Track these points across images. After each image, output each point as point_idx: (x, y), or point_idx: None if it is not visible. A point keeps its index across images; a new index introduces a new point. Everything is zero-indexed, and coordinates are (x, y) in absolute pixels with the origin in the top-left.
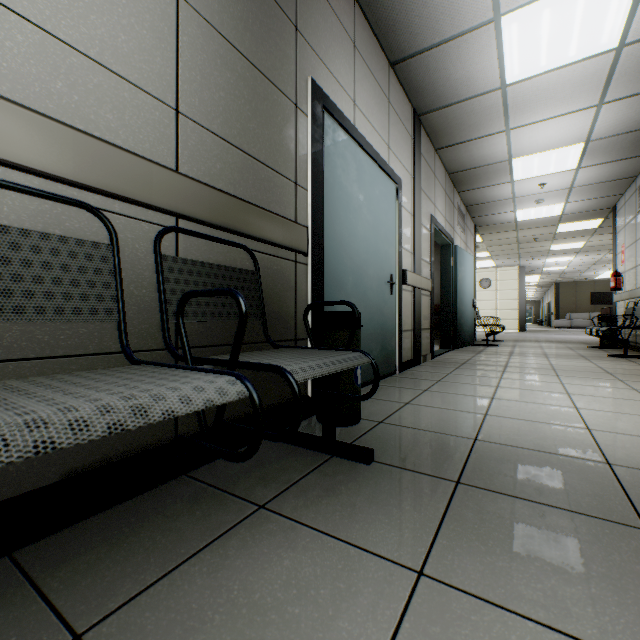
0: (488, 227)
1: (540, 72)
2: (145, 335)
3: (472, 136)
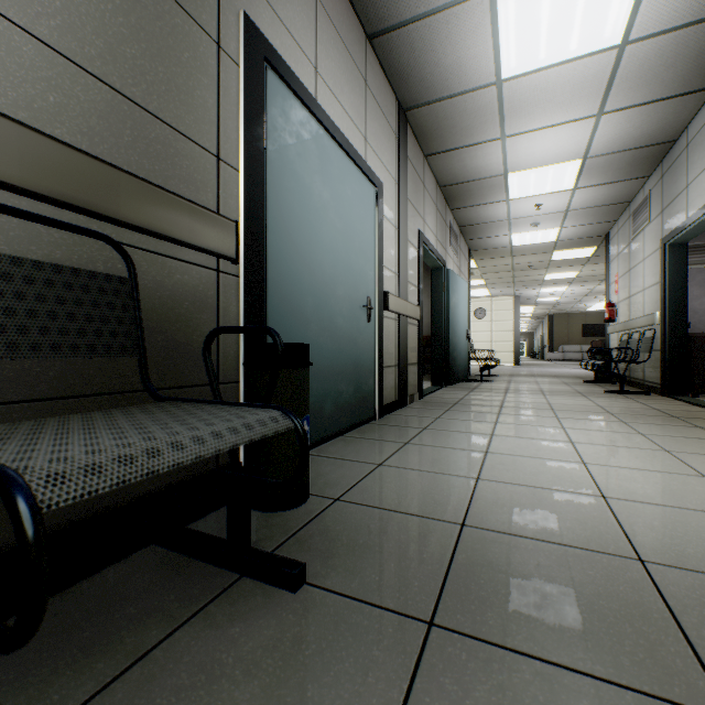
0: (483, 252)
1: (539, 67)
2: None
3: (465, 142)
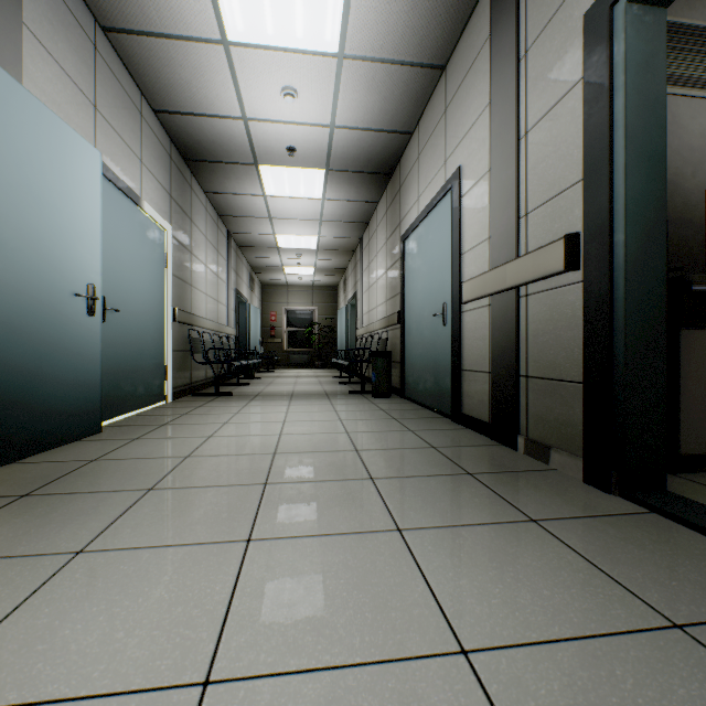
0: None
1: None
2: None
3: None
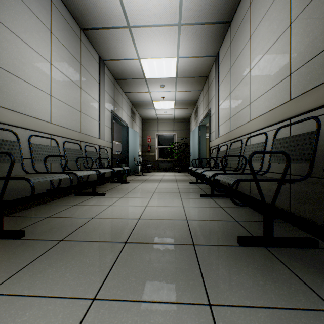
0: None
1: None
2: (281, 168)
3: None
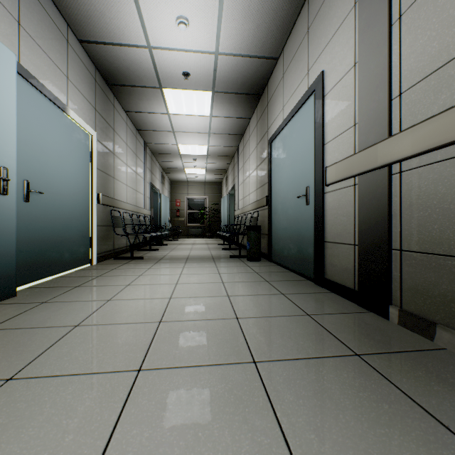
0: None
1: None
2: None
3: None
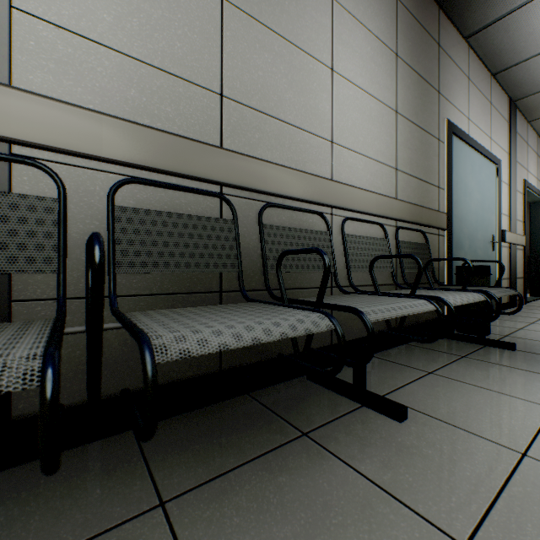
0: None
1: None
2: (387, 277)
3: None
